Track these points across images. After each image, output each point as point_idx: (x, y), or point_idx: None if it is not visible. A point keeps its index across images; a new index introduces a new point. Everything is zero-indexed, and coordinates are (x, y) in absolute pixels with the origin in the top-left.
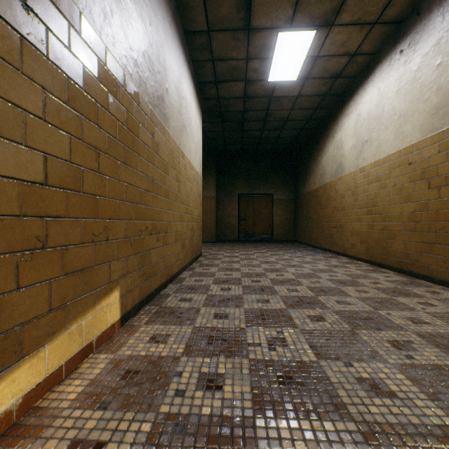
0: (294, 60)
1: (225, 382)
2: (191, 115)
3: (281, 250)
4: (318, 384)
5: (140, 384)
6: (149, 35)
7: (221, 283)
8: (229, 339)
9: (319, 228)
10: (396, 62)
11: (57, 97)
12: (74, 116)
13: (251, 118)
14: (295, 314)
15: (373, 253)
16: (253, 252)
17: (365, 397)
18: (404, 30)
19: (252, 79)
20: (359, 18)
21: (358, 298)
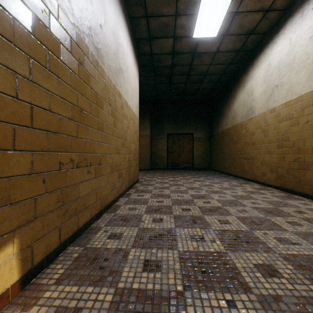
0: (216, 16)
1: None
2: (128, 63)
3: (201, 177)
4: None
5: None
6: None
7: (153, 211)
8: None
9: (231, 159)
10: (310, 11)
11: None
12: None
13: (178, 72)
14: (238, 262)
15: (284, 181)
16: (179, 178)
17: None
18: None
19: (180, 36)
20: None
21: (296, 234)
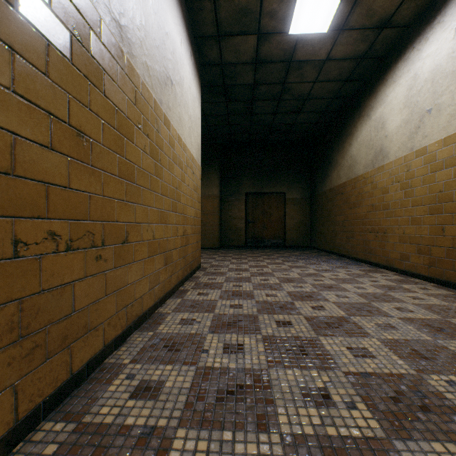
0: None
1: None
2: (182, 72)
3: (300, 260)
4: None
5: None
6: None
7: (224, 328)
8: None
9: (346, 232)
10: None
11: None
12: None
13: (263, 95)
14: None
15: (443, 269)
16: (266, 262)
17: None
18: None
19: (268, 31)
20: None
21: None
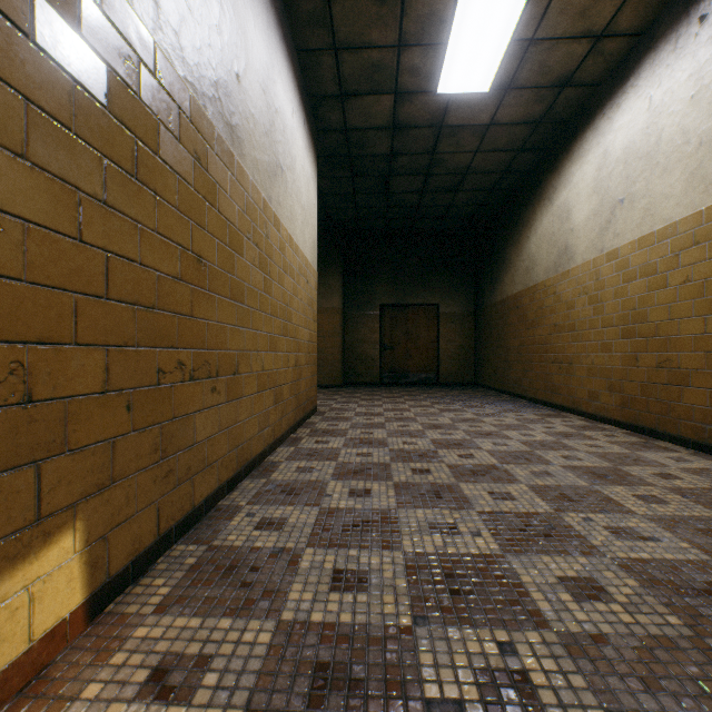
0: (487, 49)
1: None
2: (294, 151)
3: (457, 402)
4: None
5: None
6: None
7: (350, 475)
8: (370, 678)
9: (523, 362)
10: (691, 40)
11: None
12: None
13: (404, 168)
14: (527, 573)
15: (637, 410)
16: (408, 405)
17: None
18: None
19: (408, 90)
20: None
21: (652, 519)
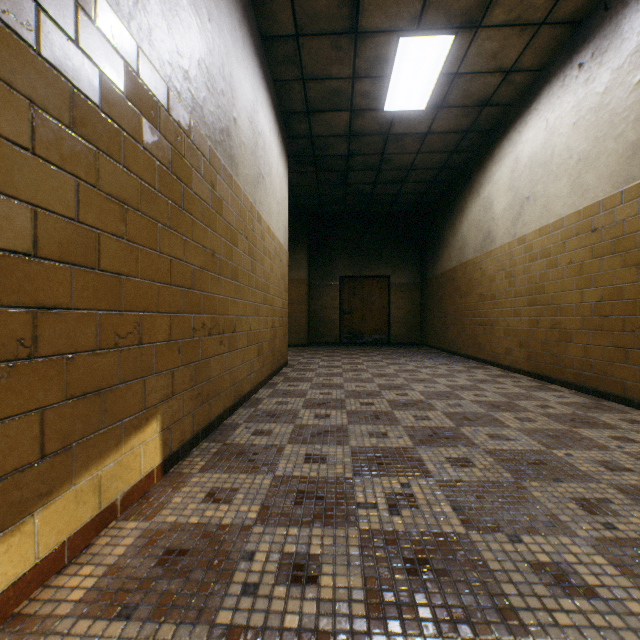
0: (422, 80)
1: (322, 570)
2: (271, 160)
3: (402, 358)
4: (469, 574)
5: (187, 574)
6: (208, 36)
7: (315, 406)
8: (327, 496)
9: (457, 325)
10: (573, 81)
11: (54, 117)
12: (84, 150)
13: (359, 165)
14: (427, 456)
15: (538, 362)
16: (362, 360)
17: (546, 596)
18: (585, 34)
19: (361, 108)
20: (519, 16)
21: (520, 430)
